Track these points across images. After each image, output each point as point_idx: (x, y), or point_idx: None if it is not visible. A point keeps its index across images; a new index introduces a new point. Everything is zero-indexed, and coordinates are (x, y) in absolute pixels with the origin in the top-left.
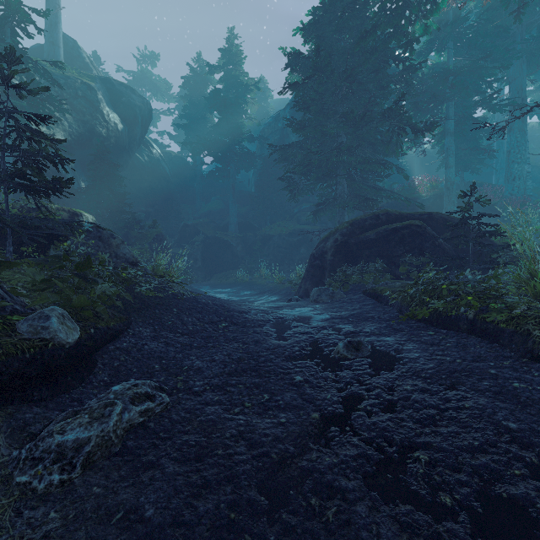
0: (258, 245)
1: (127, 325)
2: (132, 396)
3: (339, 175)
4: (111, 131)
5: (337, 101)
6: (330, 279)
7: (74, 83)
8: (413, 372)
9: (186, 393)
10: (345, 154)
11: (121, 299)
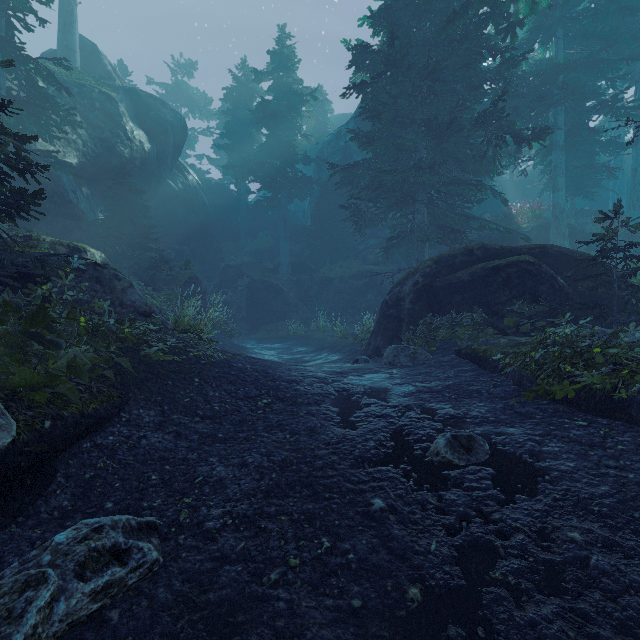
0: (315, 291)
1: (120, 406)
2: (83, 559)
3: (418, 200)
4: (136, 151)
5: (416, 106)
6: (409, 334)
7: (90, 93)
8: (575, 501)
9: (191, 534)
10: (425, 174)
11: (119, 365)
